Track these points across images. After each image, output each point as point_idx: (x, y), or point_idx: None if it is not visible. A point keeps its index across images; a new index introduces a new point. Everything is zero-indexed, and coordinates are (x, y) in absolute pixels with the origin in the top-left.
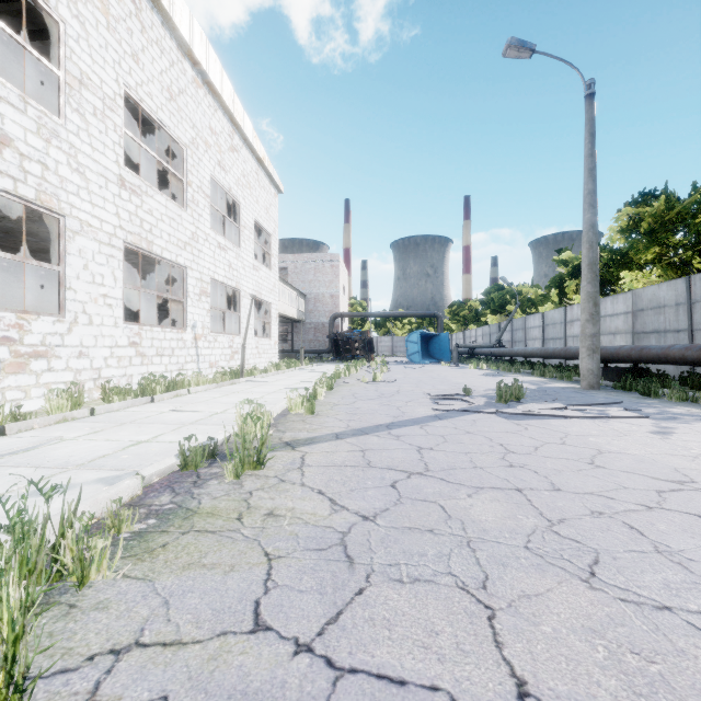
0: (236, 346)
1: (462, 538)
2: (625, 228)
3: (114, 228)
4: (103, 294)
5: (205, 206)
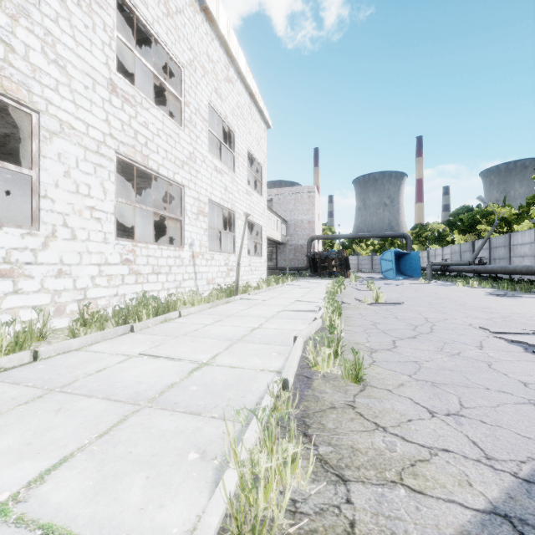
0: (231, 264)
1: None
2: None
3: (103, 135)
4: (89, 206)
5: (202, 129)
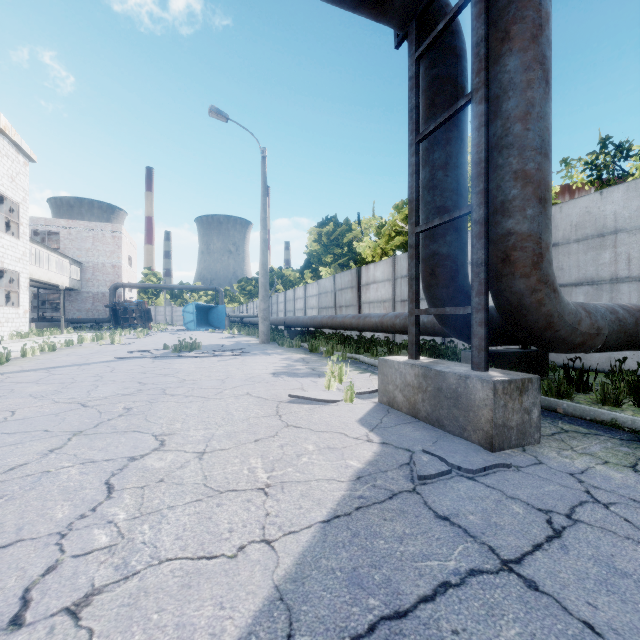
0: None
1: (3, 395)
2: (317, 239)
3: None
4: None
5: None
